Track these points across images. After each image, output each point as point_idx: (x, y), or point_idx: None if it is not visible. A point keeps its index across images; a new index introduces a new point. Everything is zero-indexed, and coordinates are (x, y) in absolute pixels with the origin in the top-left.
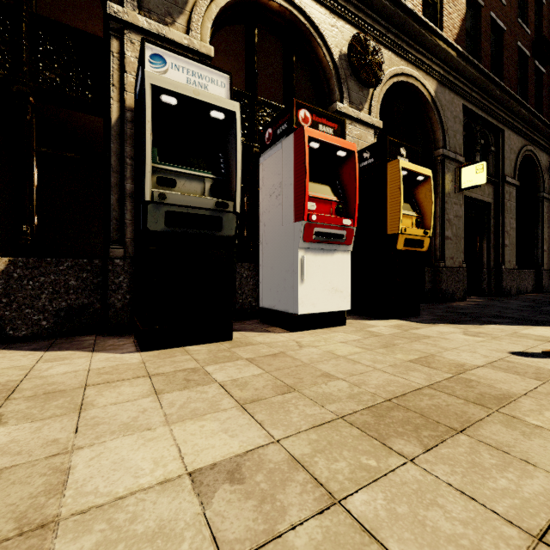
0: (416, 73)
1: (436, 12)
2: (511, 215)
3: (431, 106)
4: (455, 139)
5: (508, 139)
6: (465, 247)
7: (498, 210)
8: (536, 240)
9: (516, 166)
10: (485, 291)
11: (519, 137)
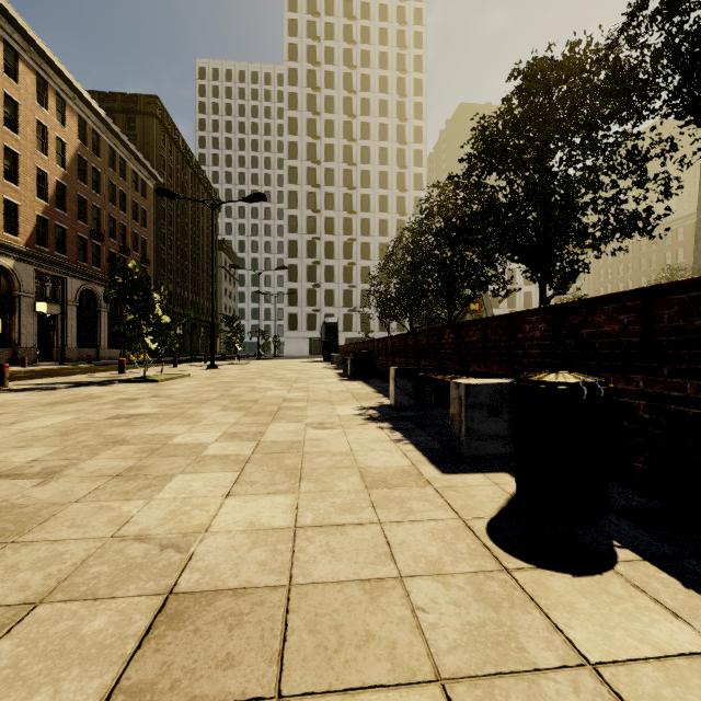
0: (0, 259)
1: (16, 225)
2: (74, 321)
3: (12, 272)
4: (29, 286)
5: (71, 282)
6: (45, 336)
7: (64, 318)
8: (98, 332)
9: (77, 296)
10: (56, 360)
11: (80, 280)
